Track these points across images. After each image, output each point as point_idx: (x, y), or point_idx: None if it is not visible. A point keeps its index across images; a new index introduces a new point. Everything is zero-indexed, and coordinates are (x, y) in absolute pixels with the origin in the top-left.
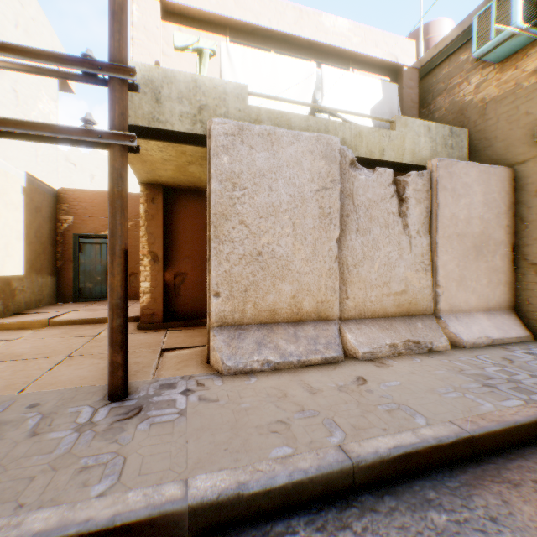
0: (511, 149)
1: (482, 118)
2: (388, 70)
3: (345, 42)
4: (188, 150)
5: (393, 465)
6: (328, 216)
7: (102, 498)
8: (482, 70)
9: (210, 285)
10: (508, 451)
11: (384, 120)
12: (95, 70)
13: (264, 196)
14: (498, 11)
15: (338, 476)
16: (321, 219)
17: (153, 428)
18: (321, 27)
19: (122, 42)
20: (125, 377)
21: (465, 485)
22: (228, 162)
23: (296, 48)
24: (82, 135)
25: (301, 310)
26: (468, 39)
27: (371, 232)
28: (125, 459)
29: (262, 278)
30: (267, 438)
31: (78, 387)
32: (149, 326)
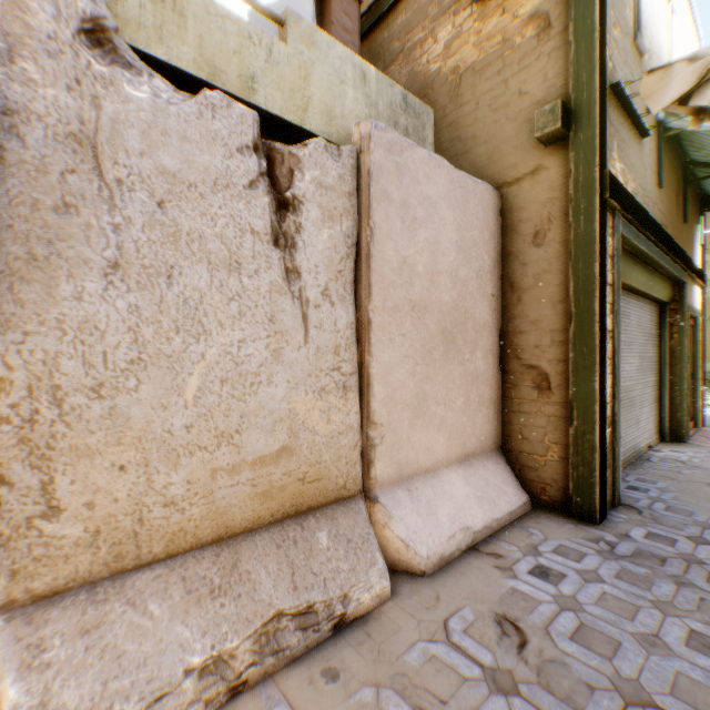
0: (499, 158)
1: (457, 103)
2: None
3: None
4: None
5: None
6: None
7: None
8: (455, 17)
9: None
10: None
11: (257, 6)
12: None
13: None
14: None
15: None
16: None
17: None
18: None
19: None
20: None
21: None
22: None
23: None
24: None
25: None
26: None
27: (175, 280)
28: None
29: None
30: None
31: None
32: None
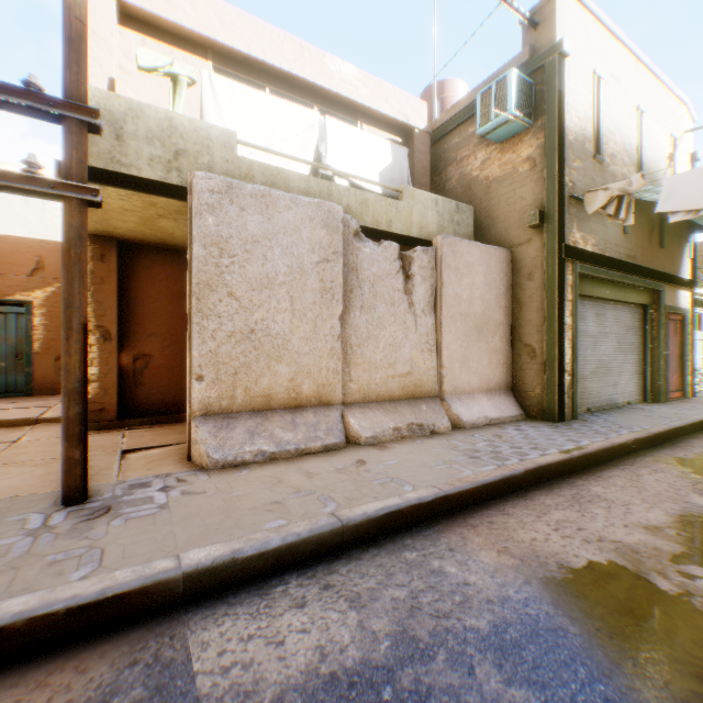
0: (510, 231)
1: (488, 196)
2: (400, 129)
3: (352, 92)
4: (160, 202)
5: (379, 523)
6: (330, 291)
7: (87, 580)
8: (487, 147)
9: (191, 368)
10: (478, 506)
11: (392, 189)
12: (46, 106)
13: (258, 266)
14: (498, 94)
15: (329, 536)
16: (323, 294)
17: (131, 522)
18: (326, 70)
19: (83, 75)
20: (86, 476)
21: (437, 532)
22: (214, 224)
23: (296, 88)
24: (28, 183)
25: (300, 395)
26: (476, 112)
27: (376, 310)
28: (103, 550)
29: (255, 359)
30: (261, 516)
31: (13, 497)
32: (98, 426)
